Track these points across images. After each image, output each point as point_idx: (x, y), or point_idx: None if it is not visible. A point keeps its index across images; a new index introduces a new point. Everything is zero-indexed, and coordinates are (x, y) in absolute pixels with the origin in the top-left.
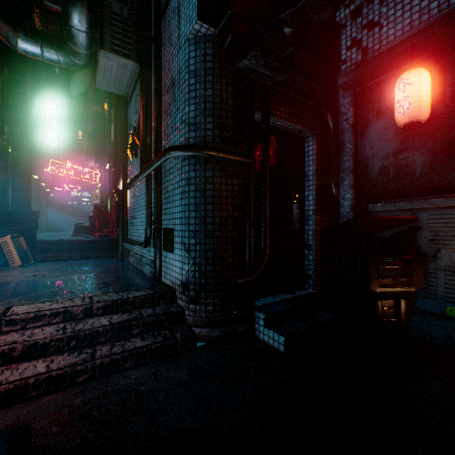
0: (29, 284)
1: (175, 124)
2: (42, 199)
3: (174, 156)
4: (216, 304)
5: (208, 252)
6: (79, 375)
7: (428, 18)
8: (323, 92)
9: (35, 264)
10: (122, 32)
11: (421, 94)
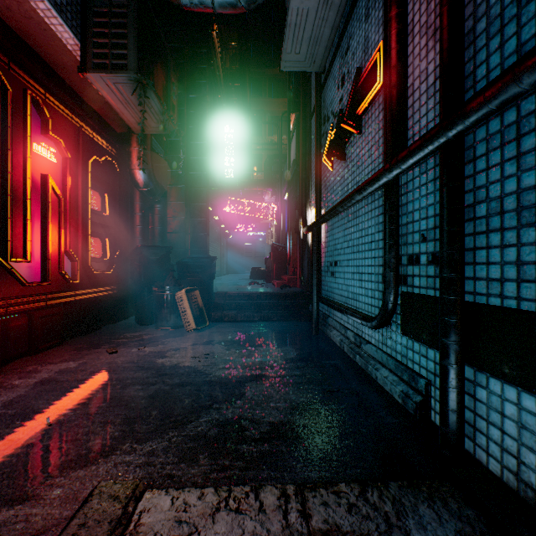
0: (194, 382)
1: None
2: (222, 241)
3: None
4: None
5: None
6: None
7: None
8: None
9: (211, 325)
10: None
11: None
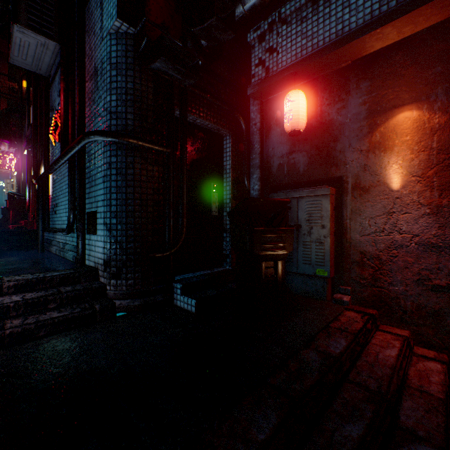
0: None
1: (98, 111)
2: None
3: (94, 140)
4: (137, 278)
5: (129, 230)
6: None
7: (306, 53)
8: (239, 99)
9: None
10: (42, 9)
11: (299, 109)
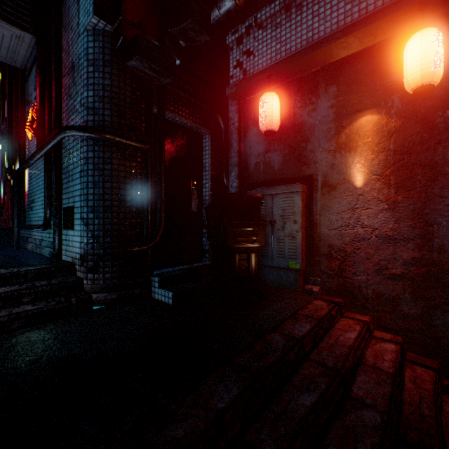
0: None
1: (75, 106)
2: None
3: (70, 135)
4: (115, 272)
5: (107, 225)
6: None
7: (280, 57)
8: (218, 99)
9: None
10: (17, 0)
11: (272, 111)
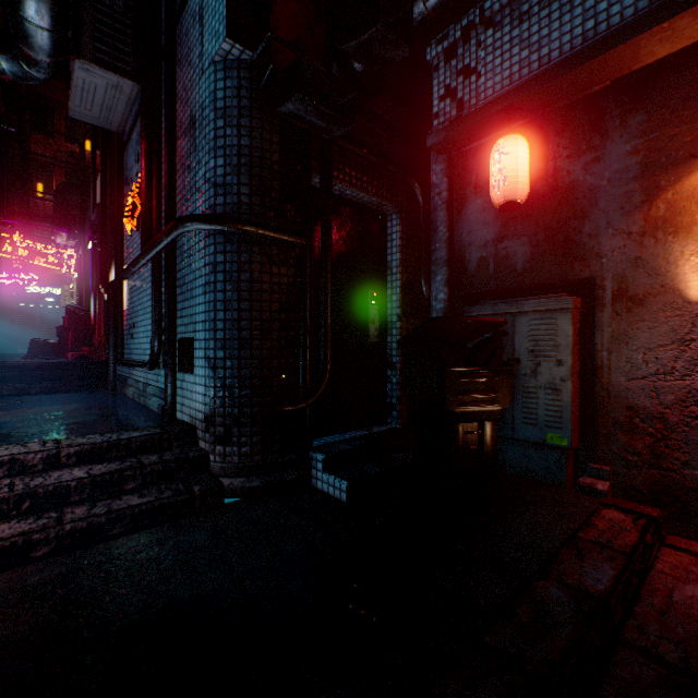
0: None
1: (195, 183)
2: None
3: (191, 229)
4: (255, 444)
5: (244, 369)
6: (36, 547)
7: (528, 72)
8: (412, 153)
9: None
10: (113, 33)
11: (517, 167)
